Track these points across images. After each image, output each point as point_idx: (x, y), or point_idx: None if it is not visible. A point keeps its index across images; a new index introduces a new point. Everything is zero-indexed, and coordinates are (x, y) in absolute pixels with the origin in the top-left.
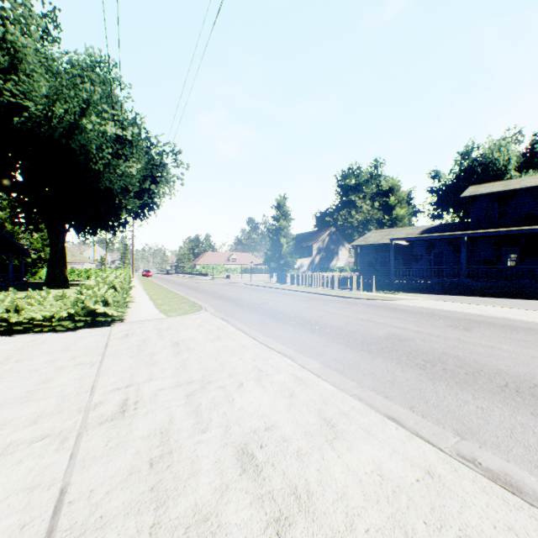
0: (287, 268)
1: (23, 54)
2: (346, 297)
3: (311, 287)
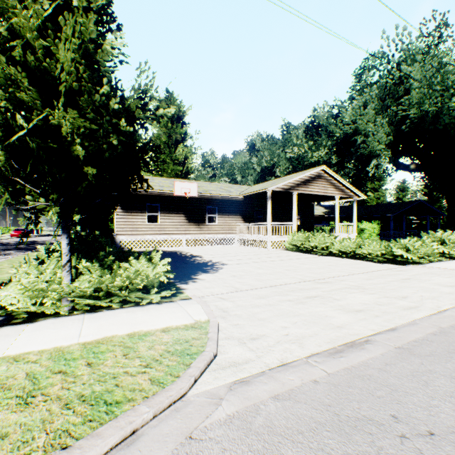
0: None
1: (409, 78)
2: None
3: None
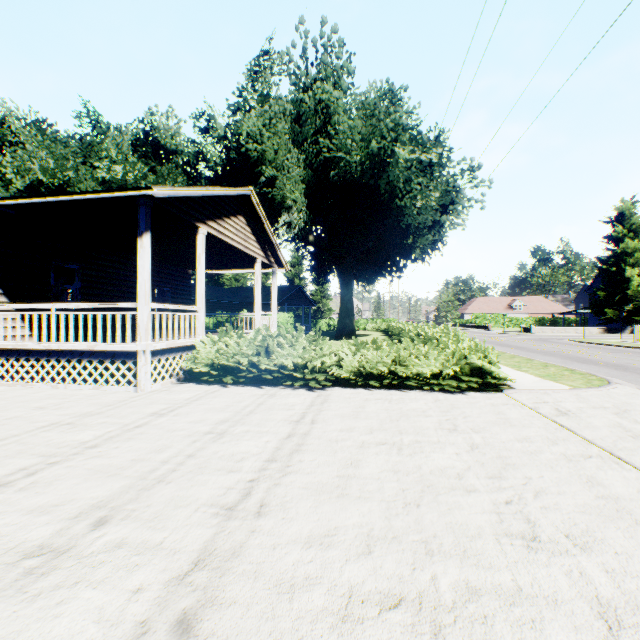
0: (639, 318)
1: (334, 108)
2: None
3: None
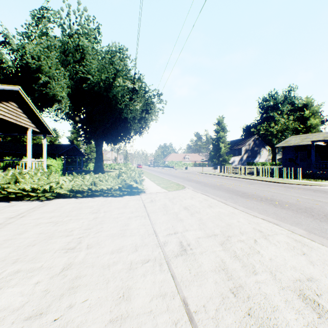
0: (224, 163)
1: (86, 51)
2: (280, 182)
3: (247, 175)
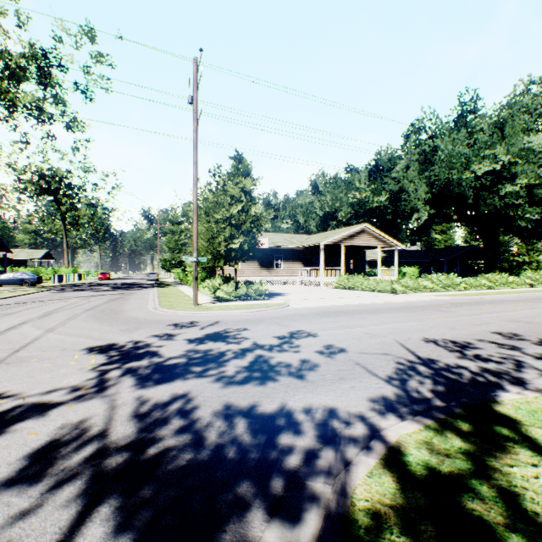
0: None
1: (440, 149)
2: None
3: None
